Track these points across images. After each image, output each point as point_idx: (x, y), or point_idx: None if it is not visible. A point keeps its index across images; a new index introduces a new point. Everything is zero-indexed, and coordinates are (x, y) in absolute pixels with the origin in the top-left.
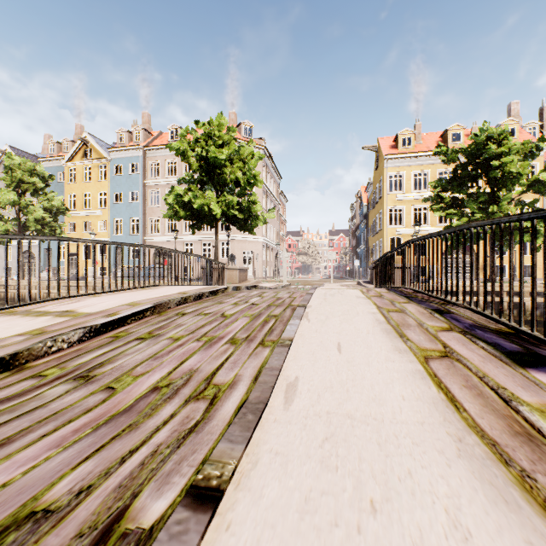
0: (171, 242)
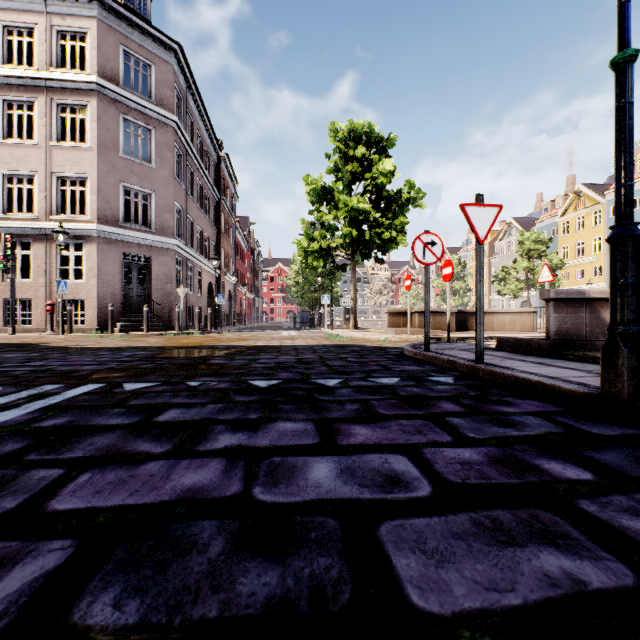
0: None
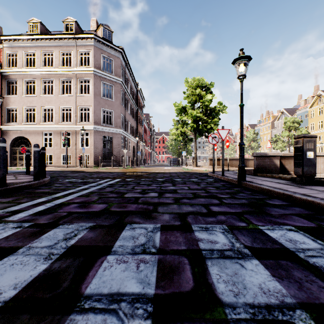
0: None
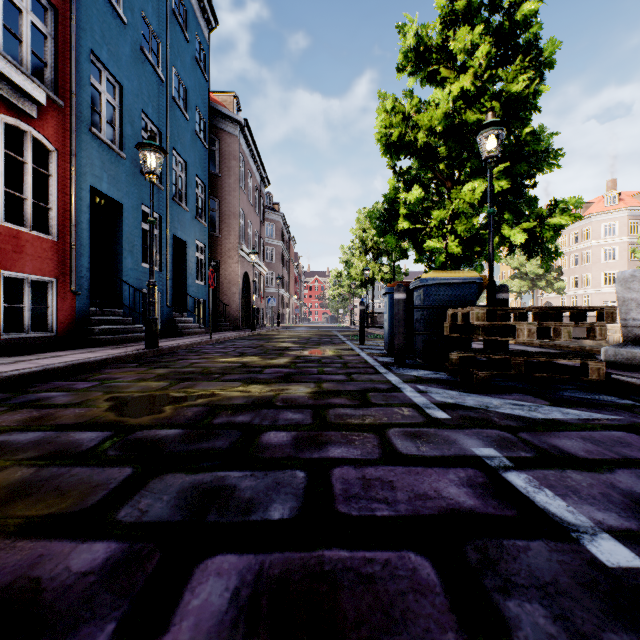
0: (552, 298)
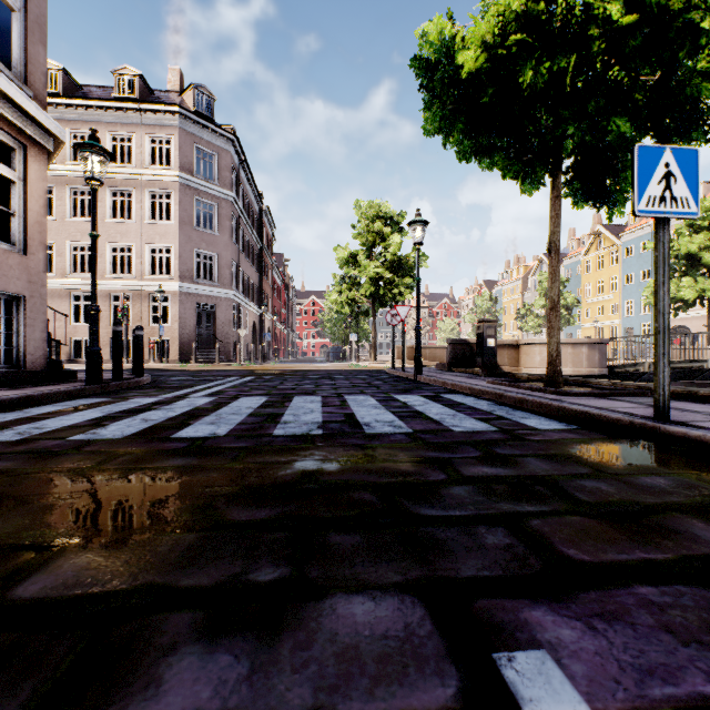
0: (688, 319)
